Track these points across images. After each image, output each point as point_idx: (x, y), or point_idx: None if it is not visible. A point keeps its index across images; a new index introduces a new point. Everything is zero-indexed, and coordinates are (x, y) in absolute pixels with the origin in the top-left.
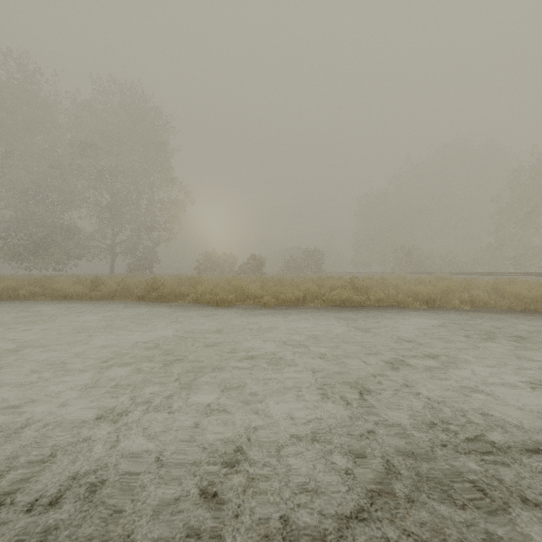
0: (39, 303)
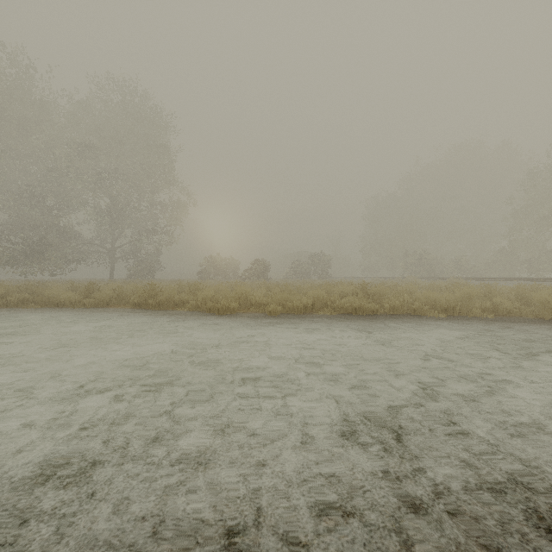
0: (27, 311)
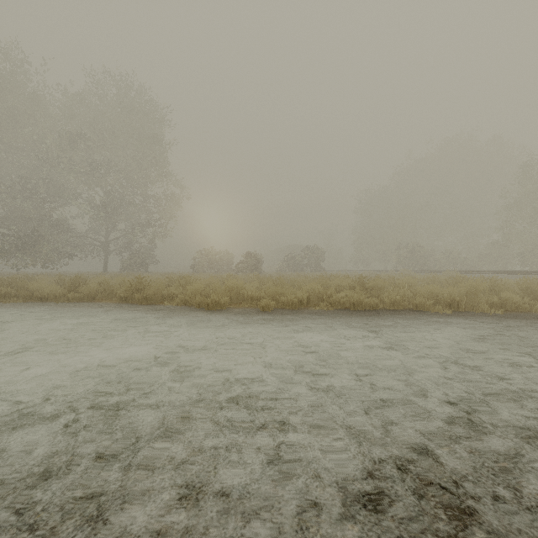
0: (7, 306)
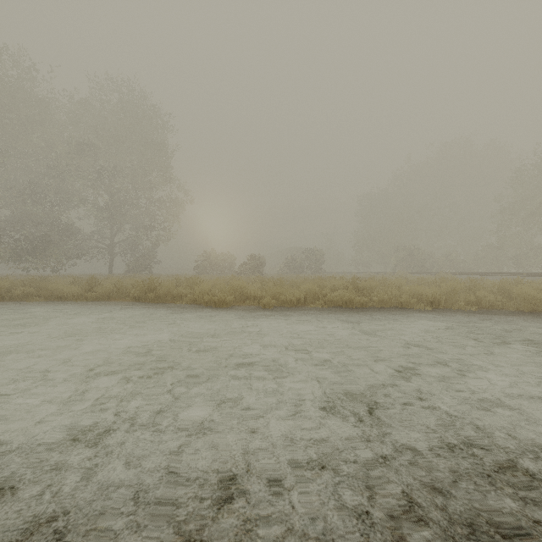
0: (32, 304)
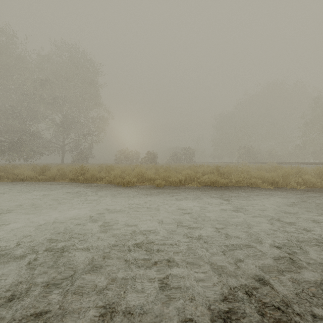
0: (1, 184)
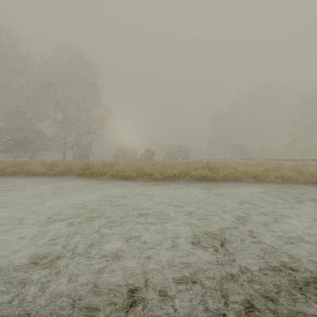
0: (17, 178)
